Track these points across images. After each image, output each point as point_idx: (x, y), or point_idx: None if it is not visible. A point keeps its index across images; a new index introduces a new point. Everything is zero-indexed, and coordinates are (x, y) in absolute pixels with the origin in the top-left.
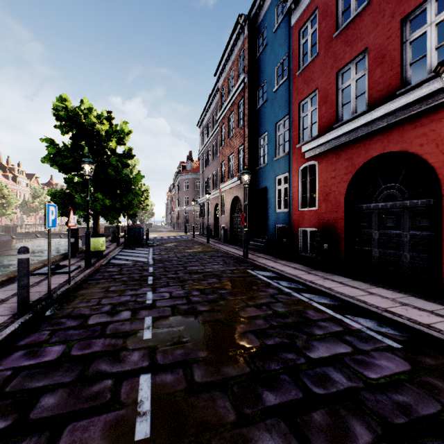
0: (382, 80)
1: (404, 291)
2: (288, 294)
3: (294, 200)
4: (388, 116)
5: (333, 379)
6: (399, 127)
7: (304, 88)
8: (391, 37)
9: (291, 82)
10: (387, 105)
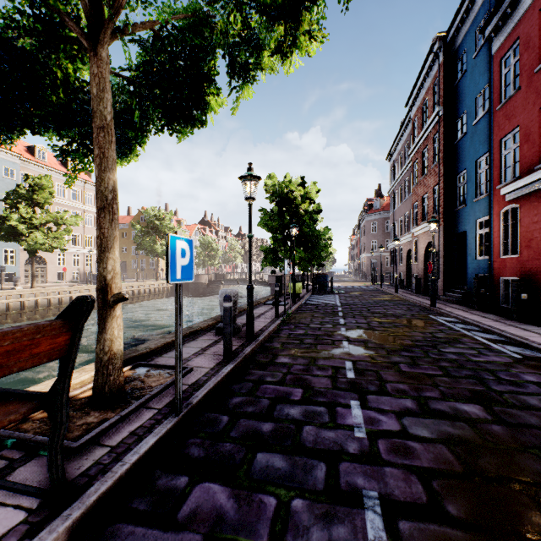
0: None
1: None
2: (456, 330)
3: (494, 247)
4: None
5: (447, 356)
6: None
7: (505, 124)
8: None
9: (492, 115)
10: None
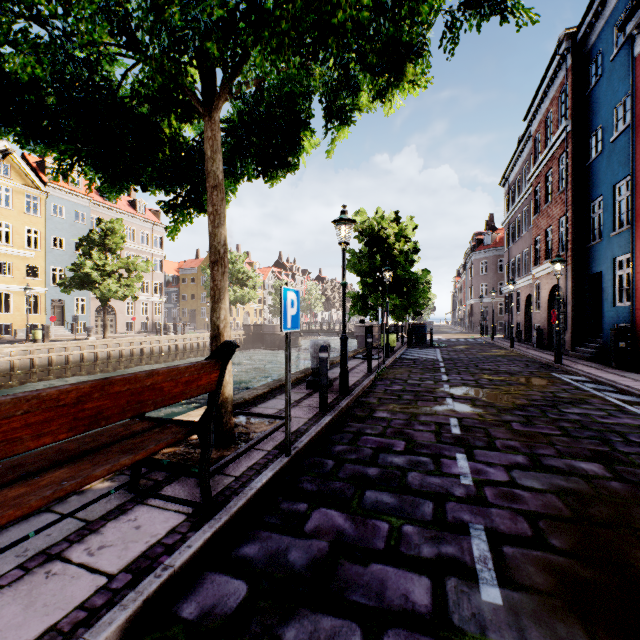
0: None
1: None
2: (584, 390)
3: (638, 291)
4: None
5: (569, 416)
6: None
7: None
8: None
9: (635, 130)
10: None
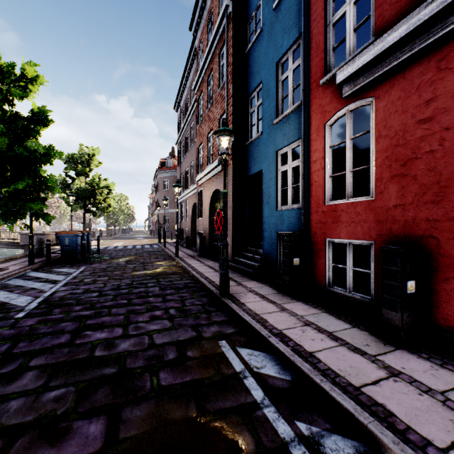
0: None
1: None
2: None
3: (315, 186)
4: None
5: None
6: None
7: None
8: None
9: None
10: None
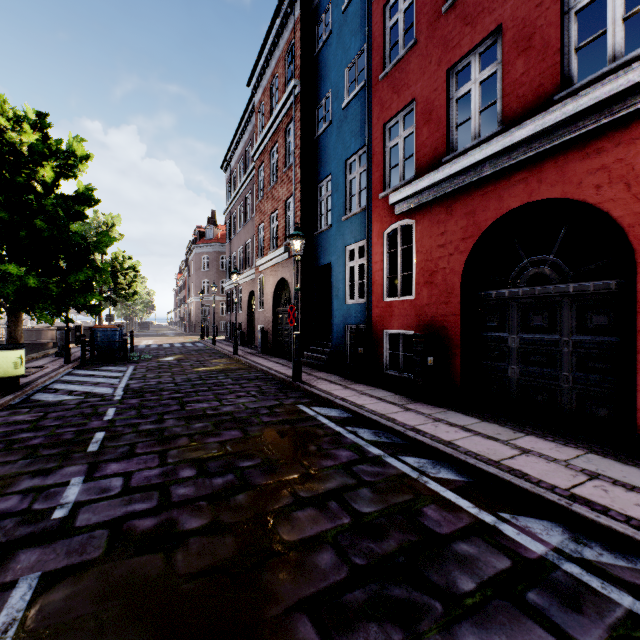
0: (527, 79)
1: (572, 442)
2: (377, 461)
3: (376, 285)
4: (539, 139)
5: None
6: (559, 157)
7: (392, 99)
8: (544, 4)
9: (371, 91)
10: (540, 118)
